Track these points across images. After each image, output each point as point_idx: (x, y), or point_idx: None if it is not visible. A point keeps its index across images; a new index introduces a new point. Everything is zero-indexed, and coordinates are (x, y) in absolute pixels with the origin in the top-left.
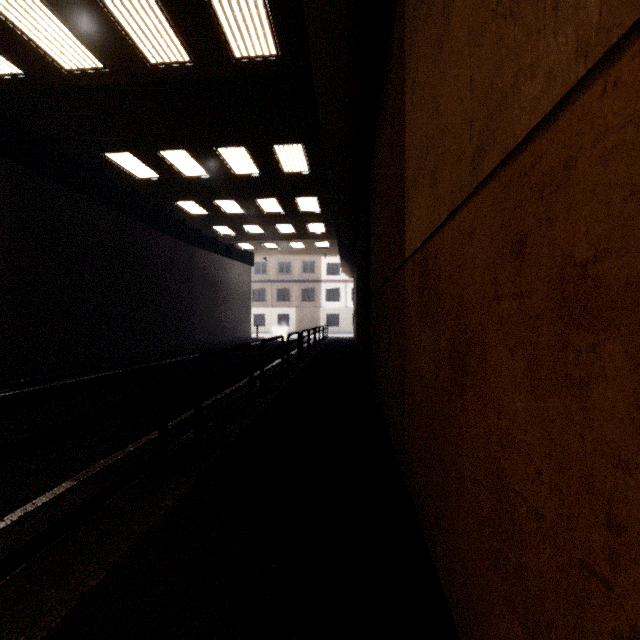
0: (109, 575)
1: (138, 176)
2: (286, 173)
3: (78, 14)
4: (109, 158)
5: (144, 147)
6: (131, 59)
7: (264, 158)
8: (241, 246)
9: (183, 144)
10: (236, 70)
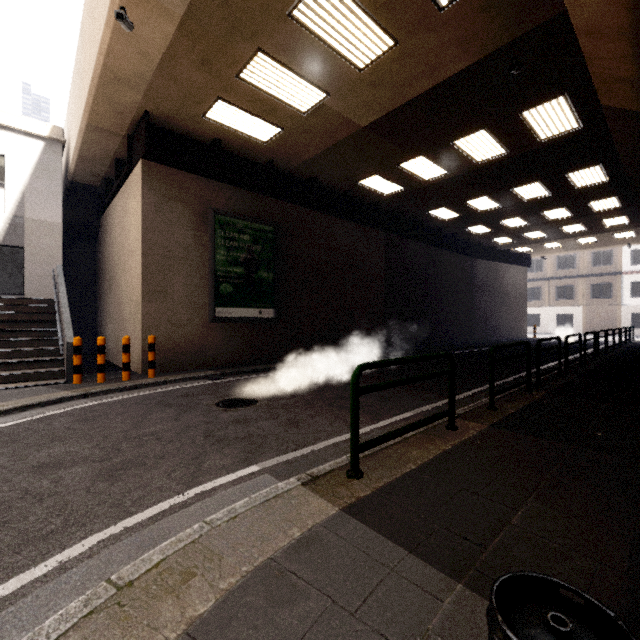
0: (530, 403)
1: (444, 219)
2: (579, 188)
3: (444, 157)
4: (429, 214)
5: (455, 202)
6: (465, 164)
7: (556, 183)
8: (517, 250)
9: (485, 193)
10: (540, 145)
